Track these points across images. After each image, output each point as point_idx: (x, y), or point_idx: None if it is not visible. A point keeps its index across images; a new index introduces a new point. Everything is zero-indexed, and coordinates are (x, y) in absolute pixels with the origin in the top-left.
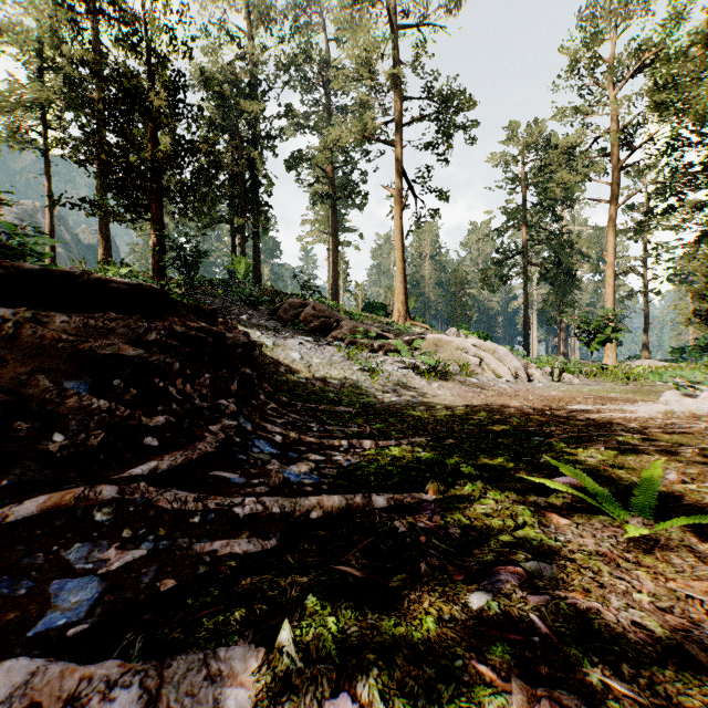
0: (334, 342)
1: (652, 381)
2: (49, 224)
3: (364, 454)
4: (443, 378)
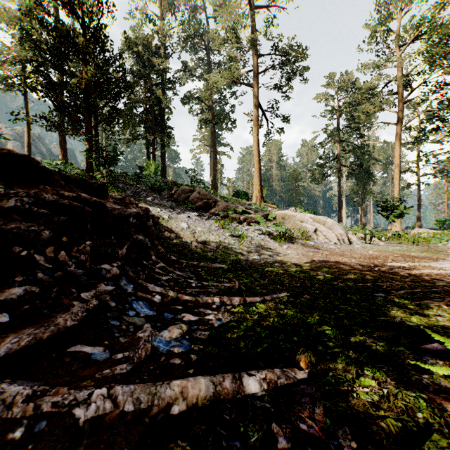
0: (212, 216)
1: (434, 243)
2: (27, 139)
3: (234, 311)
4: (289, 242)
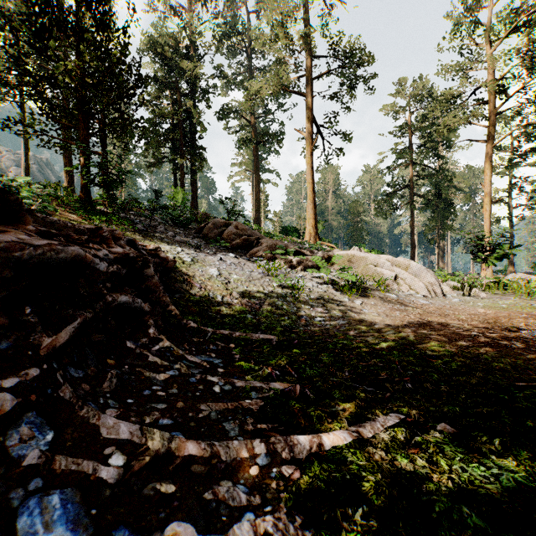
0: (254, 258)
1: None
2: (24, 162)
3: (300, 484)
4: (363, 294)
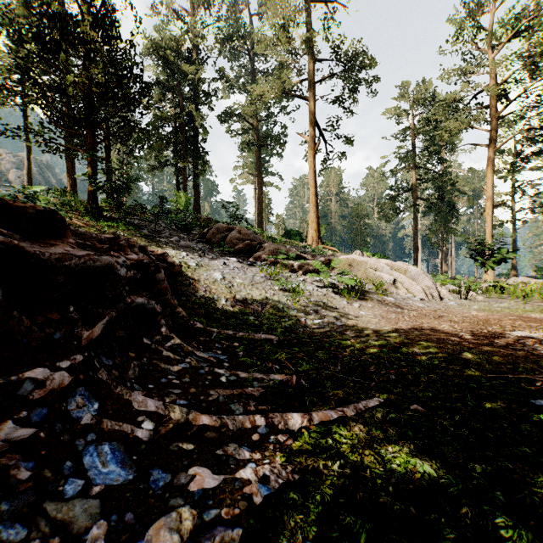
0: (257, 262)
1: None
2: (27, 166)
3: (292, 447)
4: (361, 298)
